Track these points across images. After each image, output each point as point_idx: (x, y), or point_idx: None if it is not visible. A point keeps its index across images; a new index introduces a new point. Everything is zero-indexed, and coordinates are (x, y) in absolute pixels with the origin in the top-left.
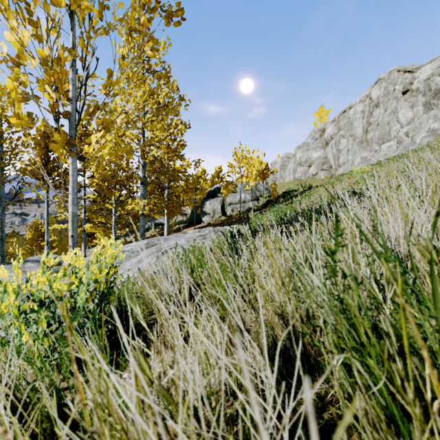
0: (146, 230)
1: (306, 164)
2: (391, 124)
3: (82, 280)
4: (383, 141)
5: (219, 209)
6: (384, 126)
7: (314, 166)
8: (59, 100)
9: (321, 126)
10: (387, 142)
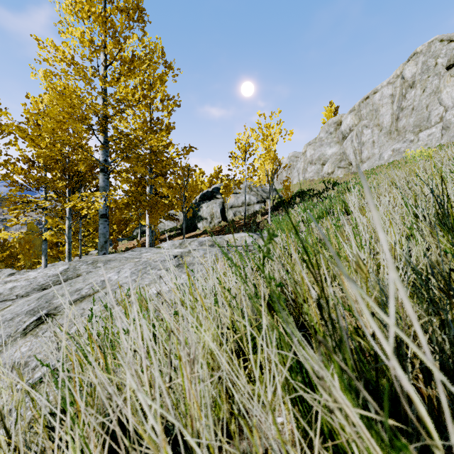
0: (131, 239)
1: (320, 162)
2: (431, 107)
3: None
4: (420, 129)
5: (218, 213)
6: (422, 110)
7: (329, 163)
8: None
9: (336, 118)
10: (426, 130)
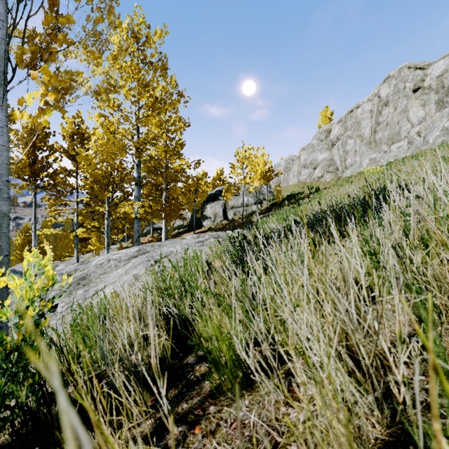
0: (143, 235)
1: (312, 166)
2: (401, 123)
3: None
4: (392, 141)
5: (221, 213)
6: (394, 125)
7: (320, 168)
8: None
9: (326, 126)
10: (397, 143)
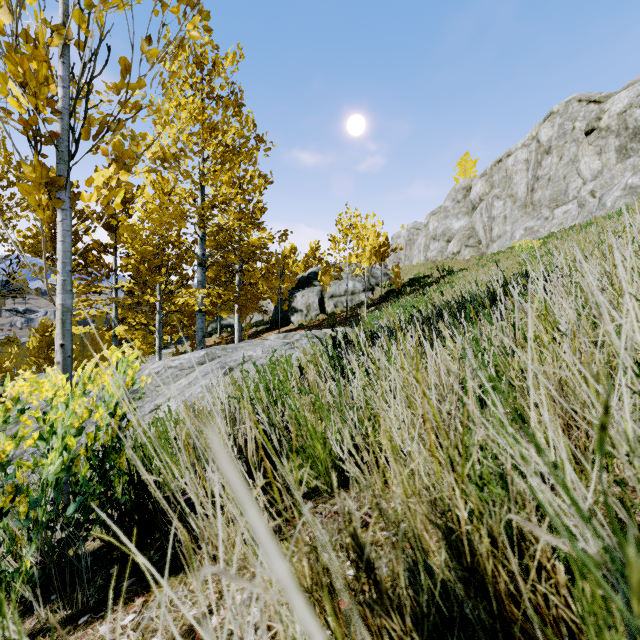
0: (208, 335)
1: (444, 238)
2: (569, 178)
3: (54, 430)
4: (557, 204)
5: (316, 304)
6: (559, 181)
7: (455, 240)
8: (36, 111)
9: (465, 182)
10: (563, 206)
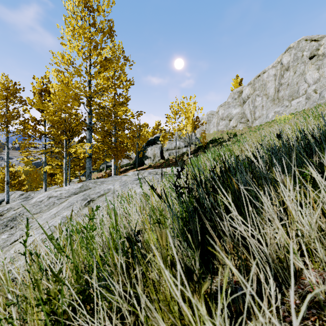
0: (99, 171)
1: (228, 119)
2: (299, 84)
3: None
4: (292, 98)
5: (158, 154)
6: (293, 85)
7: (234, 119)
8: None
9: (239, 88)
10: (296, 99)
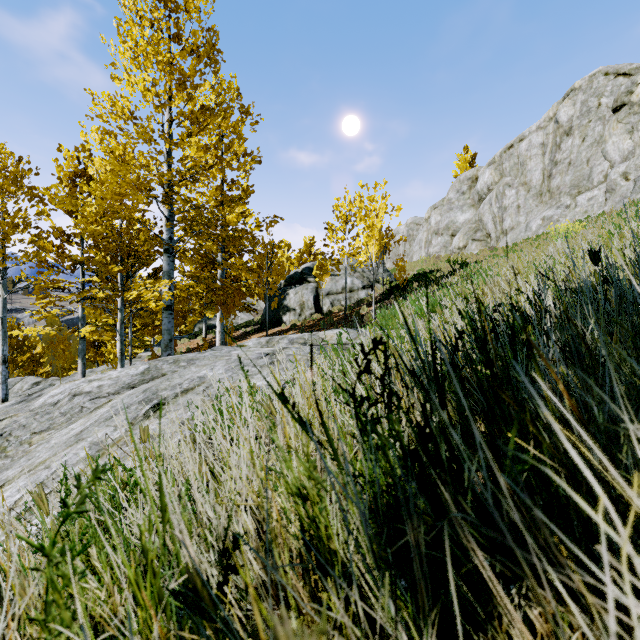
0: (192, 336)
1: (448, 232)
2: (593, 161)
3: None
4: (578, 190)
5: (311, 302)
6: (581, 165)
7: (461, 234)
8: None
9: (471, 172)
10: (587, 192)
